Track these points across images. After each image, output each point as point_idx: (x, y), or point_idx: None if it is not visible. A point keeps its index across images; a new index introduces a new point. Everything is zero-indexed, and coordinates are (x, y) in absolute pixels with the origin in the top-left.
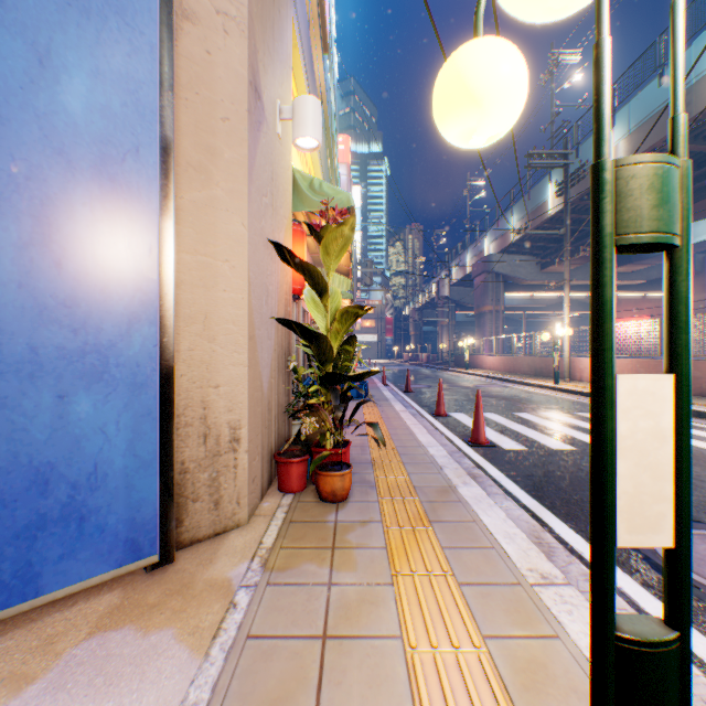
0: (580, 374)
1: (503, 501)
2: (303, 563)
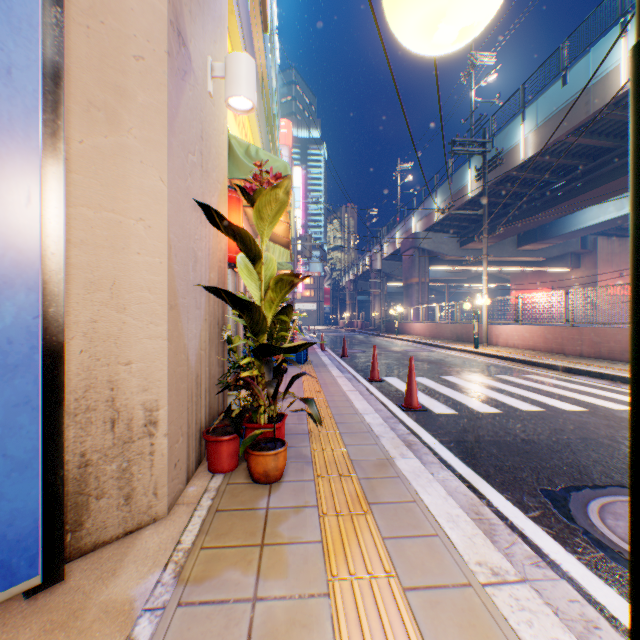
0: (496, 339)
1: (440, 471)
2: (226, 569)
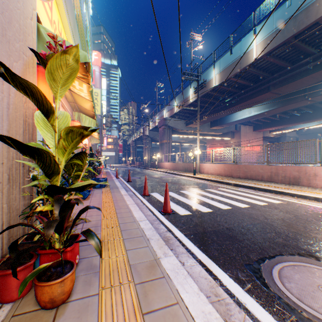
0: (203, 170)
1: (188, 259)
2: None
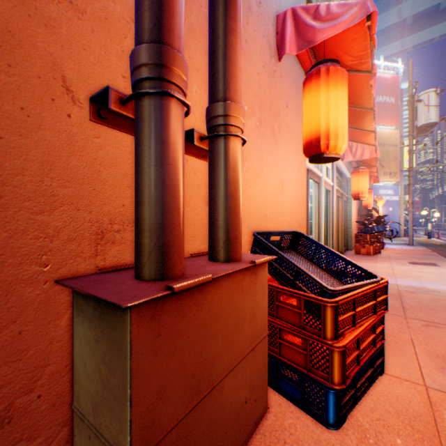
0: None
1: None
2: None
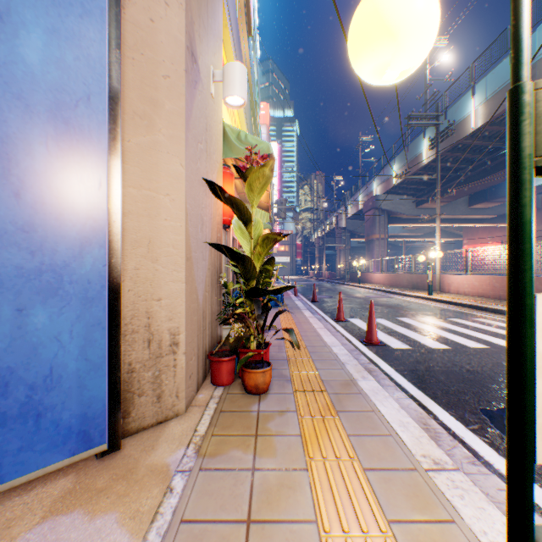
0: (448, 287)
1: (394, 392)
2: (231, 449)
